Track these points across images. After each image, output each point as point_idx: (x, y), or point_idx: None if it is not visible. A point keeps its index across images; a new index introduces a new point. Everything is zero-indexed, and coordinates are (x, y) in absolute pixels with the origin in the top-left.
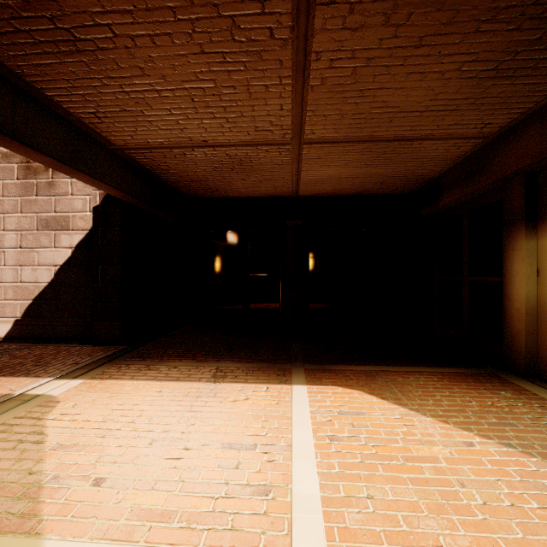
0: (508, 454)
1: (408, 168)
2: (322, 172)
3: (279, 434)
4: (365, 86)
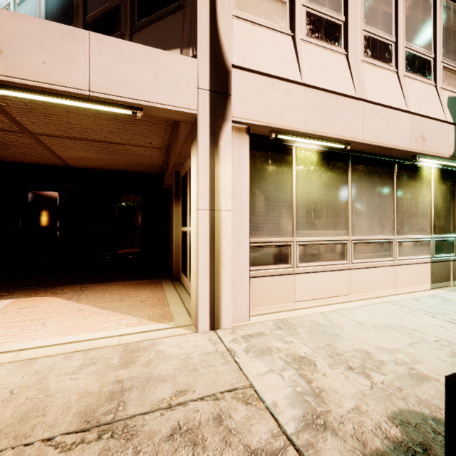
0: (94, 310)
1: (136, 158)
2: (73, 153)
3: None
4: (45, 112)
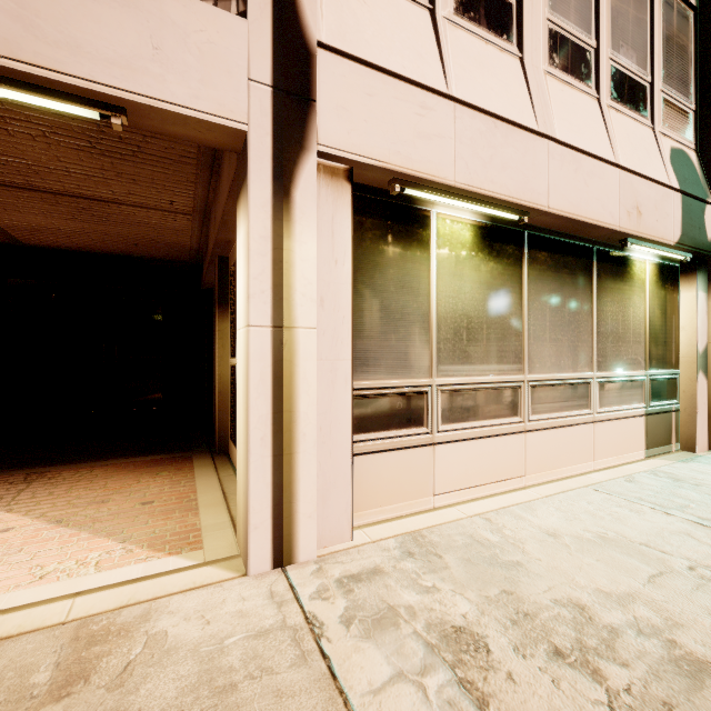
0: (37, 530)
1: (148, 233)
2: (21, 217)
3: None
4: None
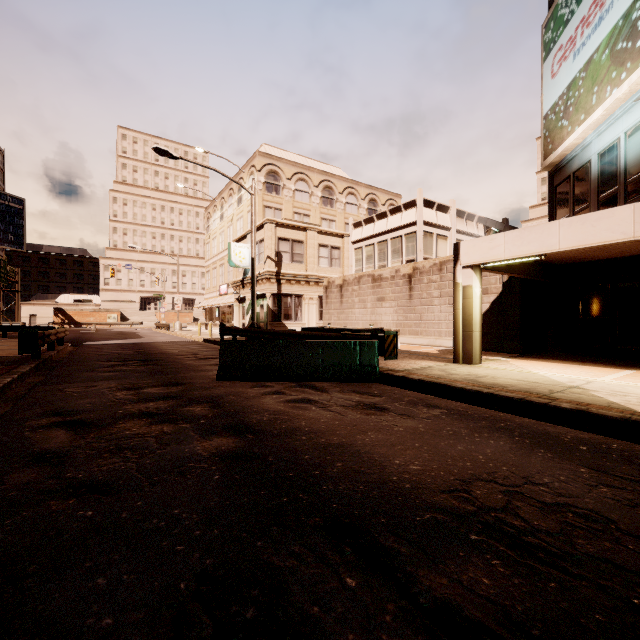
0: None
1: None
2: None
3: (607, 373)
4: None
